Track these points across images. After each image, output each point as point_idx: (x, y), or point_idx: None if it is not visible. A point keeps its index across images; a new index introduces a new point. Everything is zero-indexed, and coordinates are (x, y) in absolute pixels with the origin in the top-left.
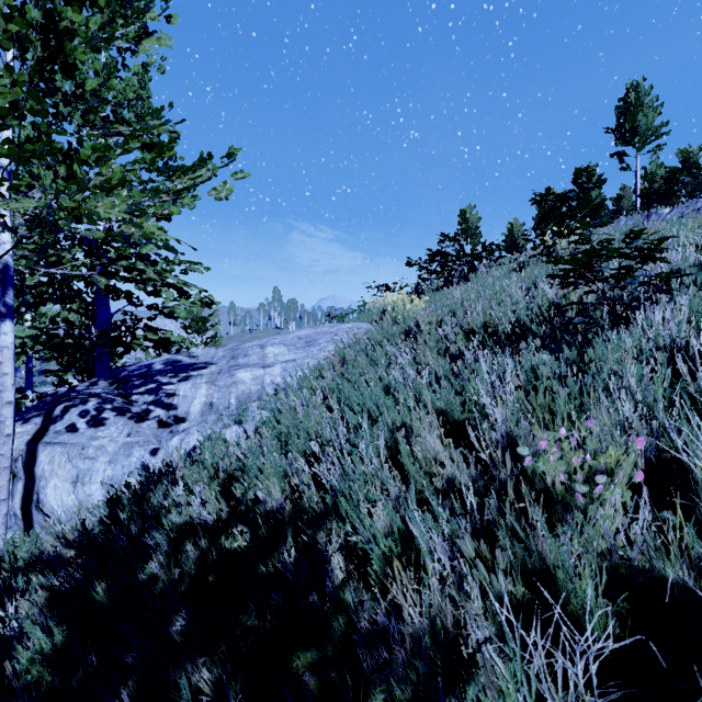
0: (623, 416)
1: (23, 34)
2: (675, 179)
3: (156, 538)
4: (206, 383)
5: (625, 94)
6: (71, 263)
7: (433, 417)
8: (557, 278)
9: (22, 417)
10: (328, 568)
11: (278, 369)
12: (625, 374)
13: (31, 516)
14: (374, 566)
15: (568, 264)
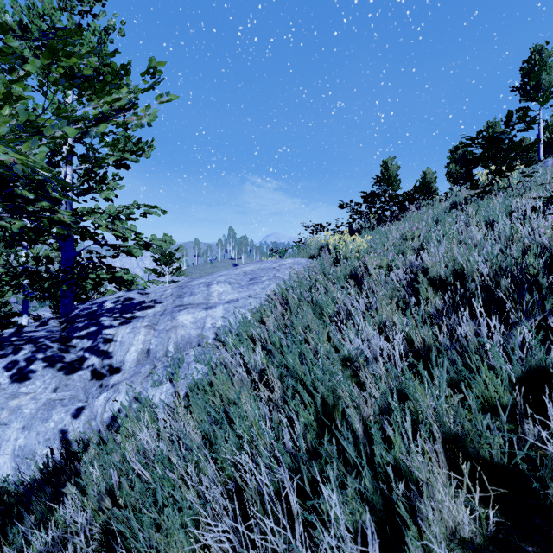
0: None
1: None
2: None
3: None
4: (145, 327)
5: (529, 57)
6: None
7: (438, 443)
8: None
9: None
10: None
11: (219, 310)
12: None
13: None
14: None
15: None
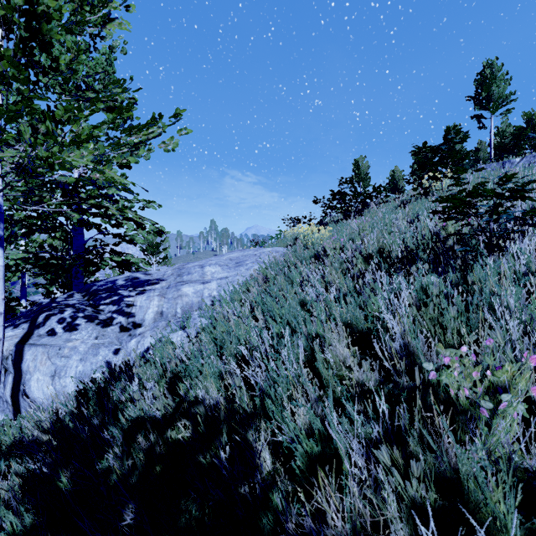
0: (510, 333)
1: (9, 17)
2: (523, 135)
3: (113, 432)
4: (158, 296)
5: (482, 70)
6: (50, 202)
7: (341, 328)
8: (439, 213)
9: (13, 323)
10: (257, 461)
11: (214, 284)
12: (505, 295)
13: (18, 402)
14: (297, 463)
15: (453, 203)
